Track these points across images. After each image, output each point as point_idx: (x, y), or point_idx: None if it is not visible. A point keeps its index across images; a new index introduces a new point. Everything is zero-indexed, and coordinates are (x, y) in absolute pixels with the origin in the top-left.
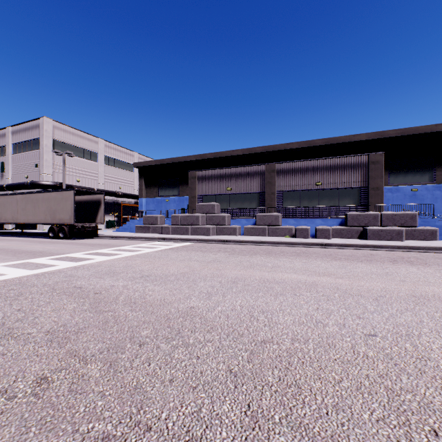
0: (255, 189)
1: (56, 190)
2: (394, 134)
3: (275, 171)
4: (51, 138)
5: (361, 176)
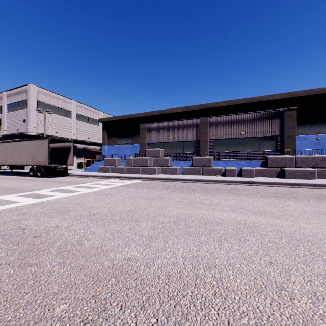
0: (192, 138)
1: (35, 139)
2: (302, 94)
3: (207, 123)
4: (35, 100)
5: (278, 127)
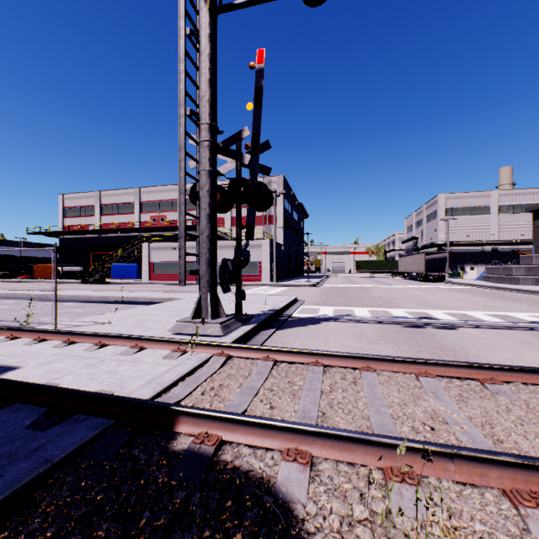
0: None
1: (419, 253)
2: None
3: None
4: (443, 208)
5: None
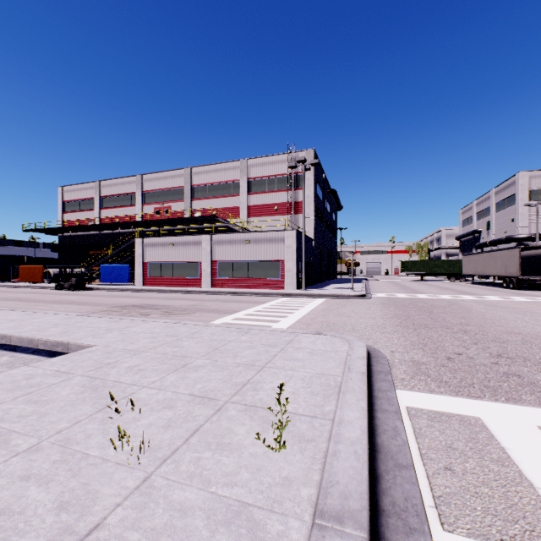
0: None
1: (506, 249)
2: None
3: None
4: (526, 190)
5: None
